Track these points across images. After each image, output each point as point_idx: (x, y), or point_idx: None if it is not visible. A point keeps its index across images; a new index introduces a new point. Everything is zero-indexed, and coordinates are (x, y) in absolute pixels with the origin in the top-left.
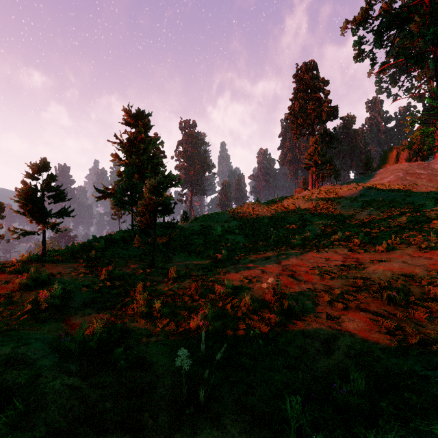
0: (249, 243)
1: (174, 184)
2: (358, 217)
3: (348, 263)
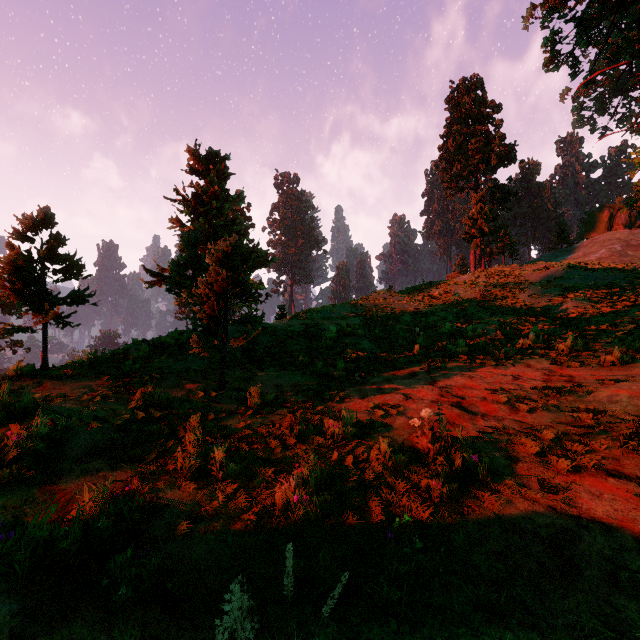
0: (381, 351)
1: (265, 263)
2: (556, 312)
3: (554, 383)
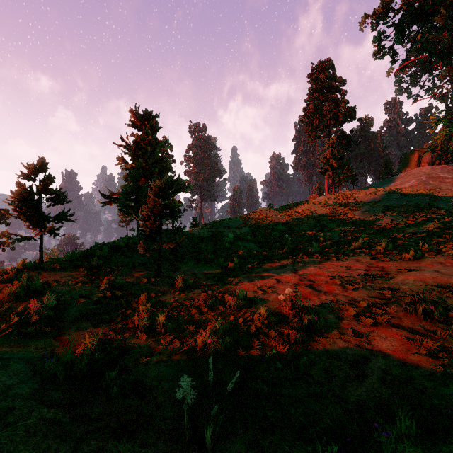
0: (262, 250)
1: (183, 189)
2: (379, 223)
3: (372, 272)
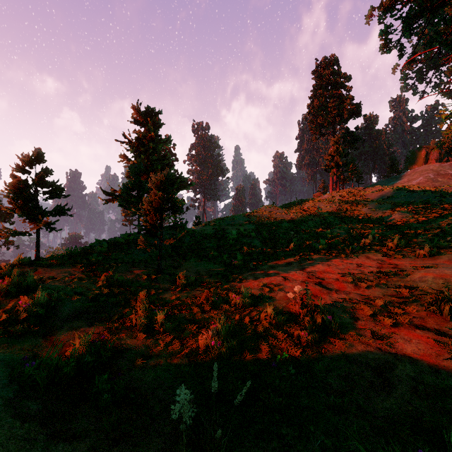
0: (267, 247)
1: (186, 186)
2: (388, 220)
3: (384, 269)
